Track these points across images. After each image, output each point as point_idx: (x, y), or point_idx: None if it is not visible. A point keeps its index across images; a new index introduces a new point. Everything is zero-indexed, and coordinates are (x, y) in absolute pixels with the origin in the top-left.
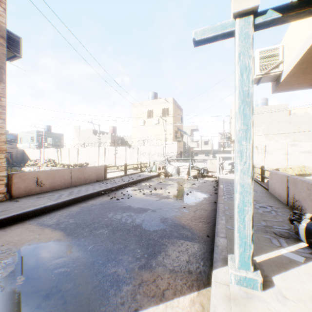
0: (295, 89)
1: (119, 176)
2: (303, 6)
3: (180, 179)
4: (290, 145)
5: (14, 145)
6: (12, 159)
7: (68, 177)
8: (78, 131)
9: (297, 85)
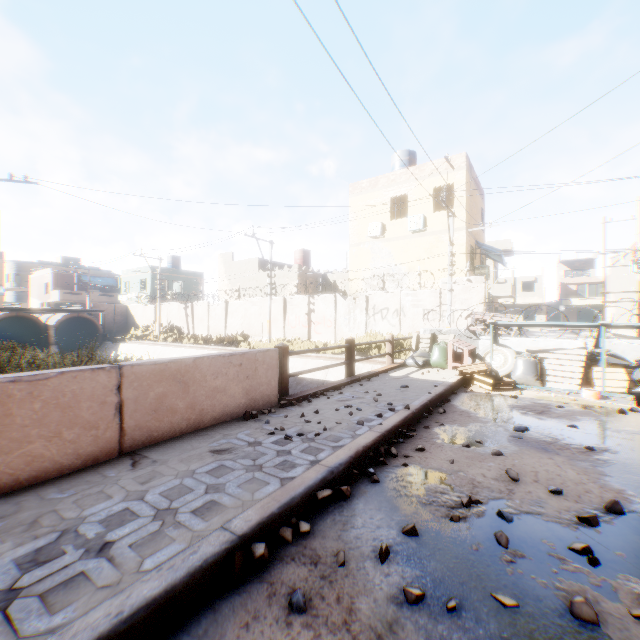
0: None
1: (332, 388)
2: None
3: (575, 406)
4: None
5: (115, 297)
6: (104, 324)
7: (98, 410)
8: (228, 264)
9: None
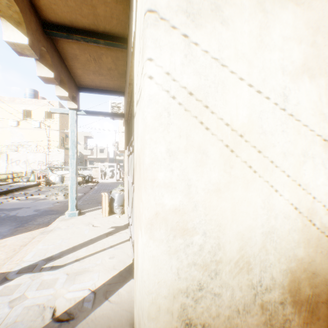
0: None
1: None
2: (93, 113)
3: (63, 186)
4: None
5: None
6: None
7: None
8: None
9: None
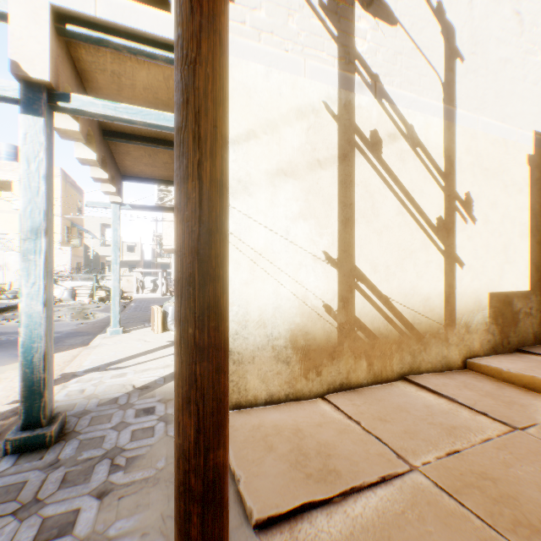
0: None
1: None
2: (141, 208)
3: (77, 304)
4: None
5: None
6: None
7: None
8: None
9: None
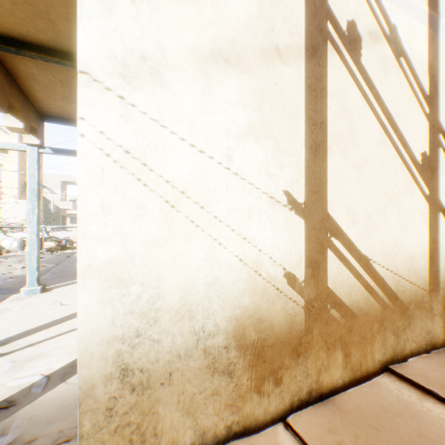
0: None
1: None
2: (65, 152)
3: (24, 254)
4: None
5: None
6: None
7: None
8: None
9: None
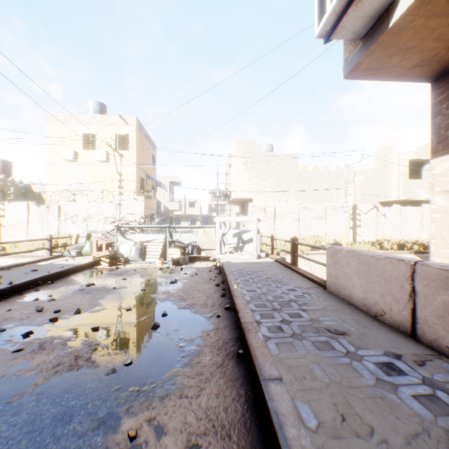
0: (385, 77)
1: None
2: None
3: (144, 269)
4: (303, 208)
5: None
6: None
7: None
8: None
9: (402, 56)
